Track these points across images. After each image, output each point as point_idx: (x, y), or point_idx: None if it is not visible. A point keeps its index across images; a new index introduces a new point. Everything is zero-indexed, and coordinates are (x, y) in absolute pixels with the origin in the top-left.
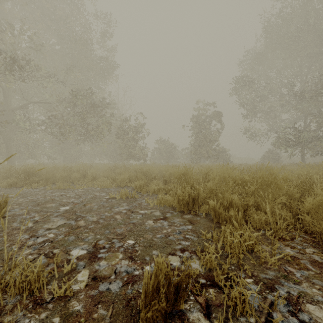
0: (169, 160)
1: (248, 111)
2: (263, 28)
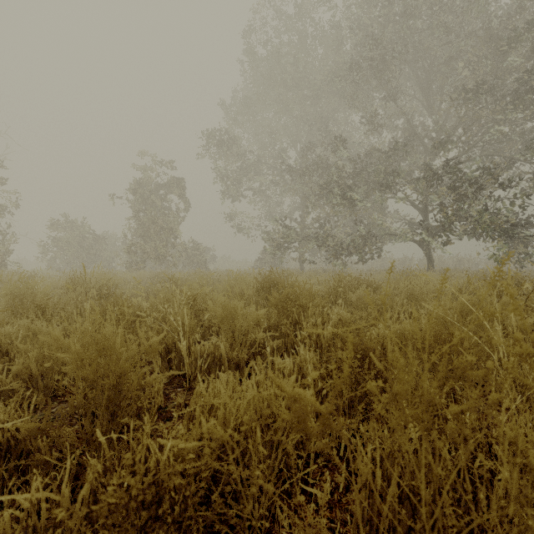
0: (88, 265)
1: (229, 185)
2: (245, 54)
